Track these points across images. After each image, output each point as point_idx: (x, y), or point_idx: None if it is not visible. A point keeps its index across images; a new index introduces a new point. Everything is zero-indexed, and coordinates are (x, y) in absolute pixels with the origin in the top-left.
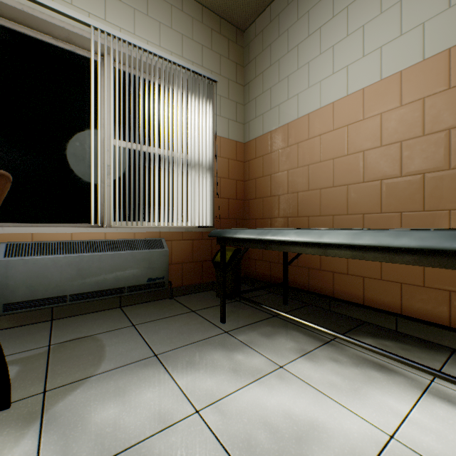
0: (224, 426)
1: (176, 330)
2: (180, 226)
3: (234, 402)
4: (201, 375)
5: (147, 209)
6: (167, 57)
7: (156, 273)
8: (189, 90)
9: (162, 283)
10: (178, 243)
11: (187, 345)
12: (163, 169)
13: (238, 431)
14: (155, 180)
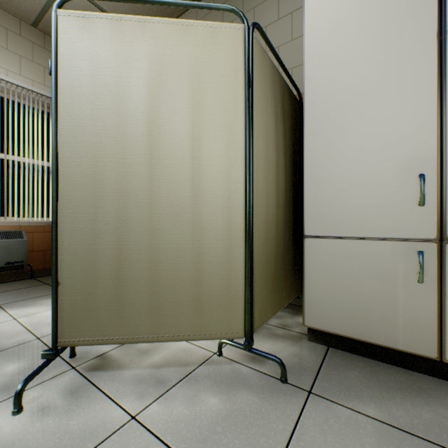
0: (29, 320)
1: (24, 293)
2: (44, 220)
3: (42, 314)
4: (28, 308)
5: (5, 207)
6: (26, 86)
7: (15, 258)
8: (51, 113)
9: (22, 266)
10: (40, 234)
11: (28, 299)
12: (22, 176)
13: (36, 320)
14: (15, 184)
